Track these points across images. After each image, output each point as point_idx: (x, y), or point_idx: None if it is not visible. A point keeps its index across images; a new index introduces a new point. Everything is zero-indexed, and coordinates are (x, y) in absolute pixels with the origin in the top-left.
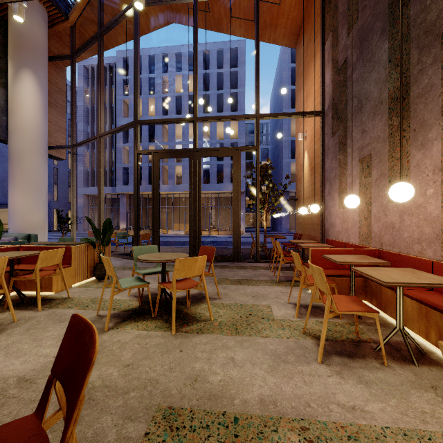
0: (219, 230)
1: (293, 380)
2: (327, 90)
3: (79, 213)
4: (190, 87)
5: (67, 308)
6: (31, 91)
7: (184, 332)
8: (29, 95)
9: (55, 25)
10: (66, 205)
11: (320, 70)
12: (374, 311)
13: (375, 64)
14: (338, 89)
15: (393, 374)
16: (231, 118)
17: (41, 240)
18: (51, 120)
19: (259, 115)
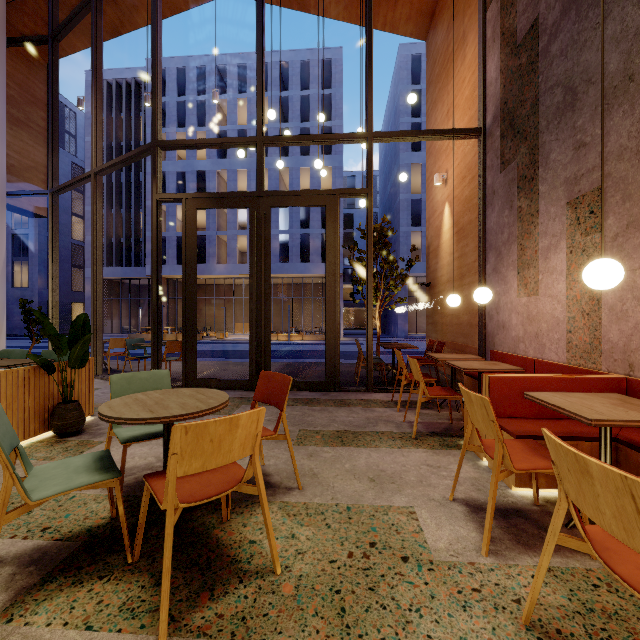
0: (303, 334)
1: None
2: (490, 90)
3: (88, 307)
4: None
5: None
6: None
7: (195, 634)
8: None
9: None
10: (69, 296)
11: (477, 59)
12: None
13: (612, 4)
14: (517, 82)
15: None
16: (323, 139)
17: None
18: (19, 148)
19: (372, 134)
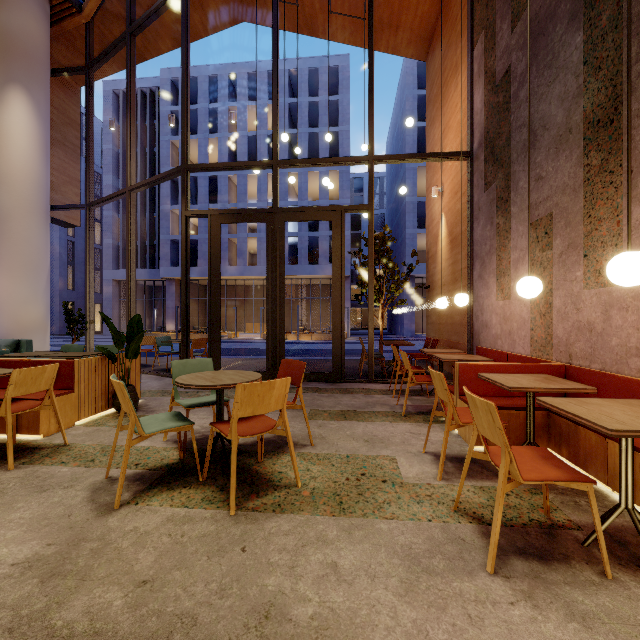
0: (311, 333)
1: (447, 613)
2: (476, 119)
3: (105, 308)
4: (269, 123)
5: (58, 464)
6: (23, 120)
7: (251, 510)
8: (20, 126)
9: (61, 20)
10: None
11: (466, 90)
12: (586, 479)
13: (559, 70)
14: (496, 116)
15: (626, 596)
16: (330, 162)
17: (40, 349)
18: (57, 166)
19: (373, 157)
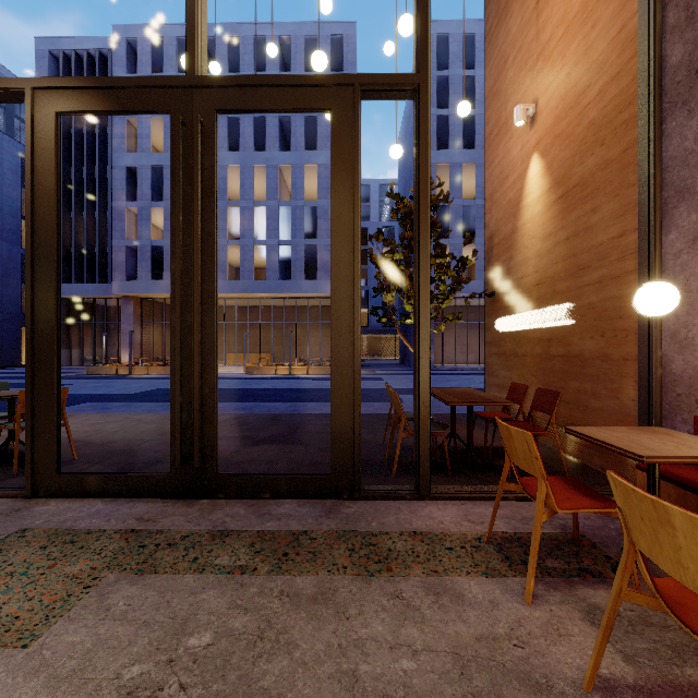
0: (309, 365)
1: None
2: None
3: None
4: None
5: None
6: None
7: None
8: None
9: None
10: (18, 319)
11: None
12: None
13: None
14: None
15: None
16: None
17: None
18: None
19: None
